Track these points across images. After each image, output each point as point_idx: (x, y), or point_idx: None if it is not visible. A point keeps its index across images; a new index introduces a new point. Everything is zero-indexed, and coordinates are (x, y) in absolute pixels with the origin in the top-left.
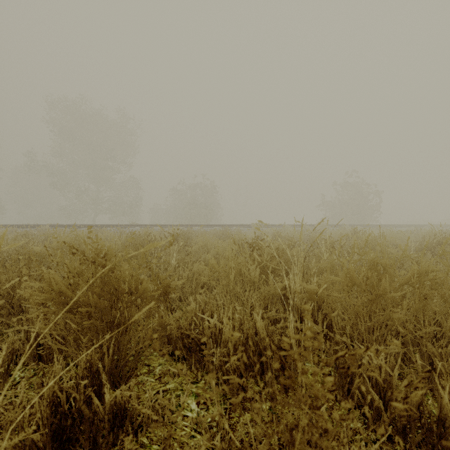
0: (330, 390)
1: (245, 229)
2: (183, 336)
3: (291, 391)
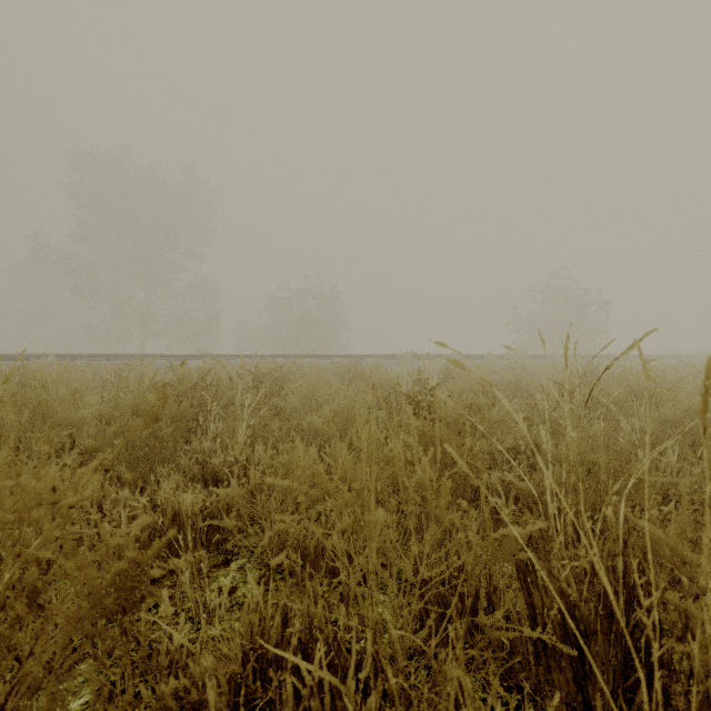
0: None
1: (387, 362)
2: None
3: None
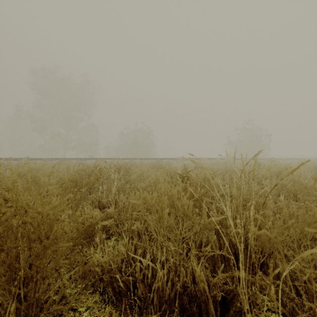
0: None
1: (172, 161)
2: (111, 280)
3: None
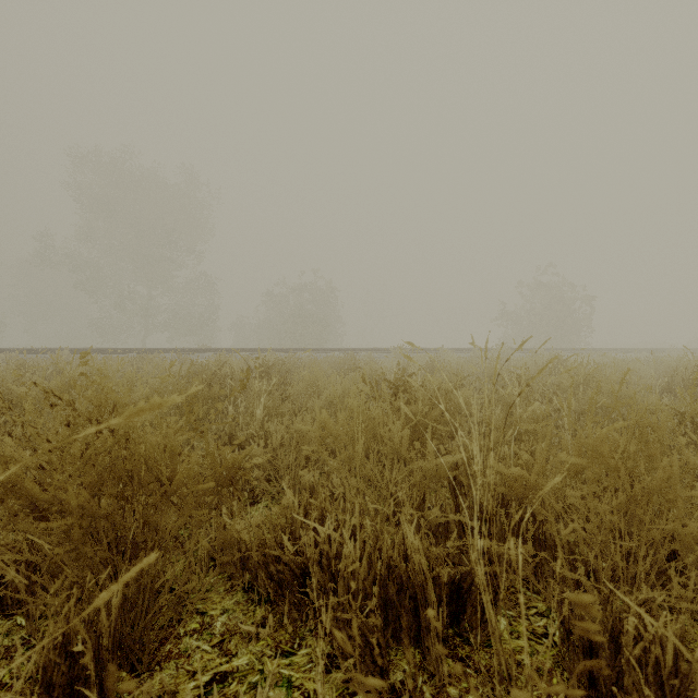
0: (551, 672)
1: (380, 356)
2: (266, 560)
3: (475, 675)
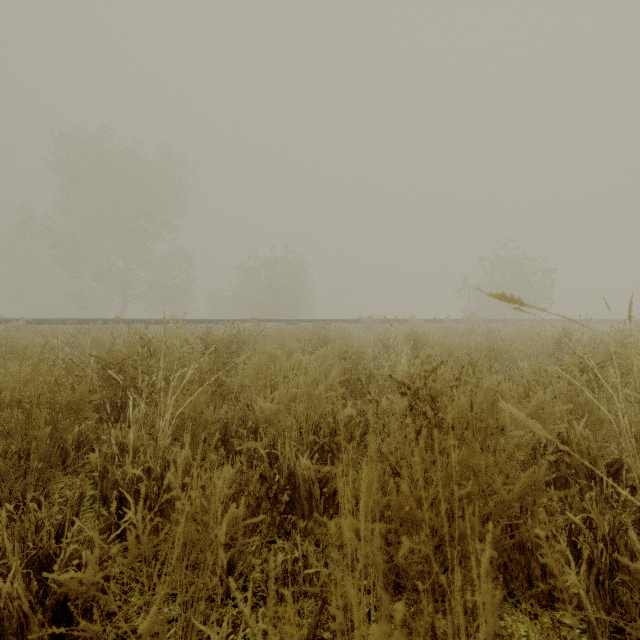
0: None
1: (349, 327)
2: None
3: None
